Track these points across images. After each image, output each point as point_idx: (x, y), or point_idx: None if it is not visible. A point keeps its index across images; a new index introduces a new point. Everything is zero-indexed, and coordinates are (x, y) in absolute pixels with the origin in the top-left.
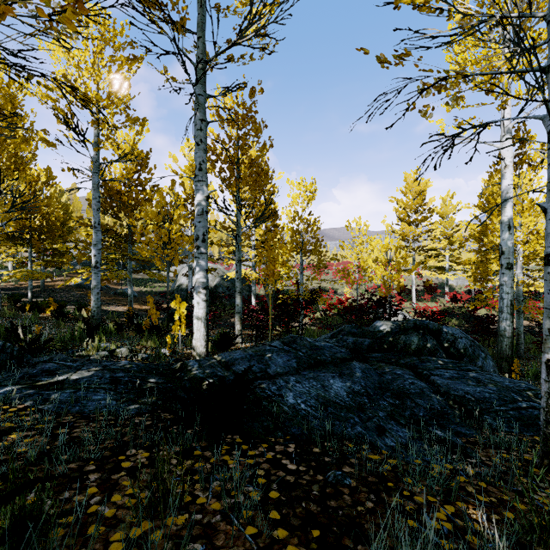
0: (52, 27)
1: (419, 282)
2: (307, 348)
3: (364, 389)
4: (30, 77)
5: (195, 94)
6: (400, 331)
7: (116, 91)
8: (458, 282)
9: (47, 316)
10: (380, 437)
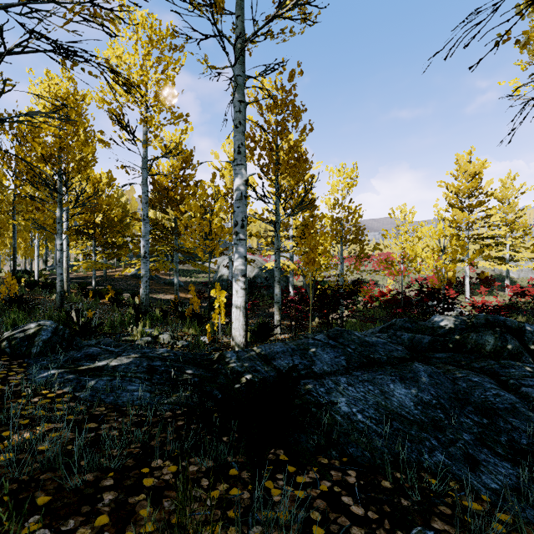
0: (96, 13)
1: (472, 274)
2: (356, 344)
3: (436, 400)
4: (75, 64)
5: (234, 74)
6: (468, 328)
7: (162, 89)
8: (520, 274)
9: (106, 302)
10: (473, 473)
